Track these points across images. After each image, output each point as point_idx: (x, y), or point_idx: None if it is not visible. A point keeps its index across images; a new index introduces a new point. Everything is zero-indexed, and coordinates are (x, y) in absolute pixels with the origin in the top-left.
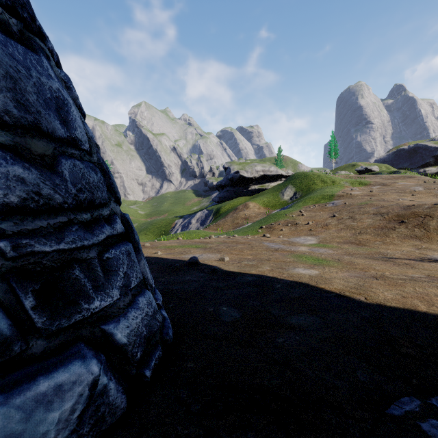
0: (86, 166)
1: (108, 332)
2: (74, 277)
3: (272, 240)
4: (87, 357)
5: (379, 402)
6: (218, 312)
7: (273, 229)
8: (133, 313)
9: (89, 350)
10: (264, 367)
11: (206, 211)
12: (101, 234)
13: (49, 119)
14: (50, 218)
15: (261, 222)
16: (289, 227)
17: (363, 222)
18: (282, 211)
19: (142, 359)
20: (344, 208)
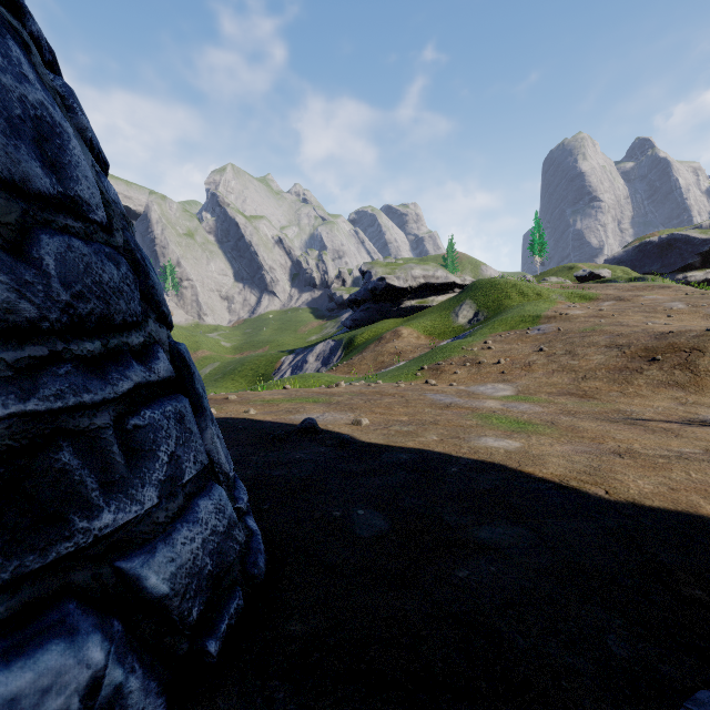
0: (96, 251)
1: (130, 574)
2: (58, 467)
3: (440, 390)
4: (79, 631)
5: (656, 702)
6: (350, 519)
7: (441, 372)
8: (186, 531)
9: (86, 614)
10: (434, 631)
11: (331, 343)
12: (123, 381)
13: (16, 155)
14: (9, 349)
15: (422, 360)
16: (467, 368)
17: (589, 359)
18: (455, 343)
19: (202, 618)
20: (557, 337)
